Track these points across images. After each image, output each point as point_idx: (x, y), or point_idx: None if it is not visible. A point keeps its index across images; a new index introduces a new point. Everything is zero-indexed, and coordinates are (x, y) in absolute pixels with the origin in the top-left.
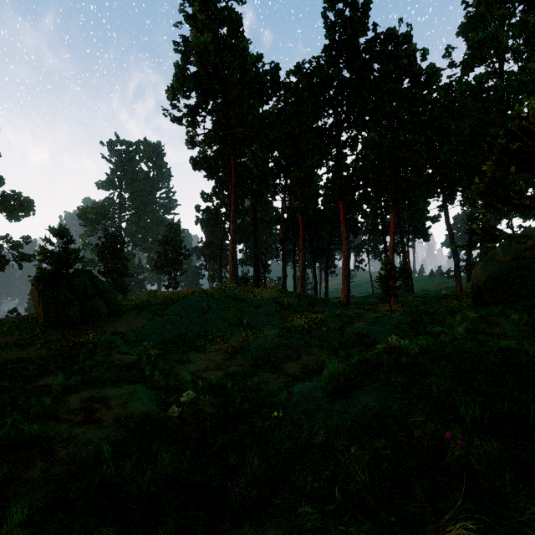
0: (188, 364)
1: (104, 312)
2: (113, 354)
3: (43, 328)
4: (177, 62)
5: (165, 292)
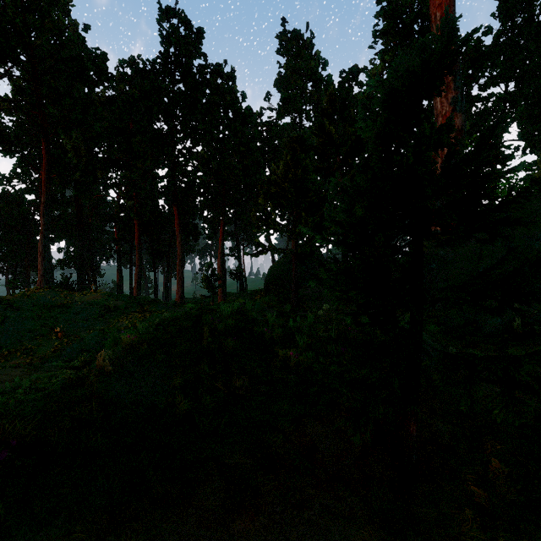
0: None
1: None
2: None
3: None
4: None
5: None
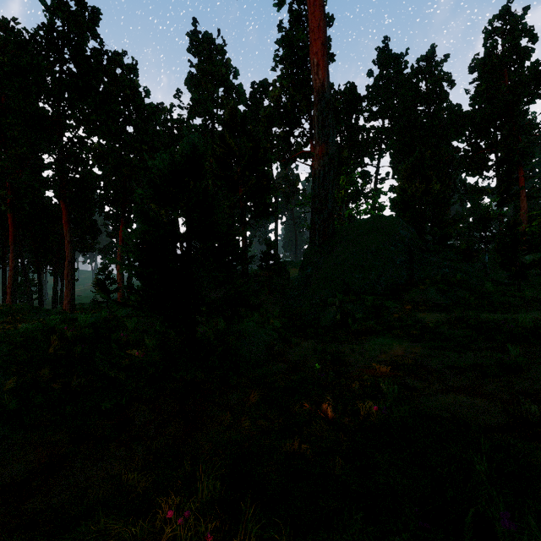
0: None
1: None
2: None
3: None
4: None
5: None
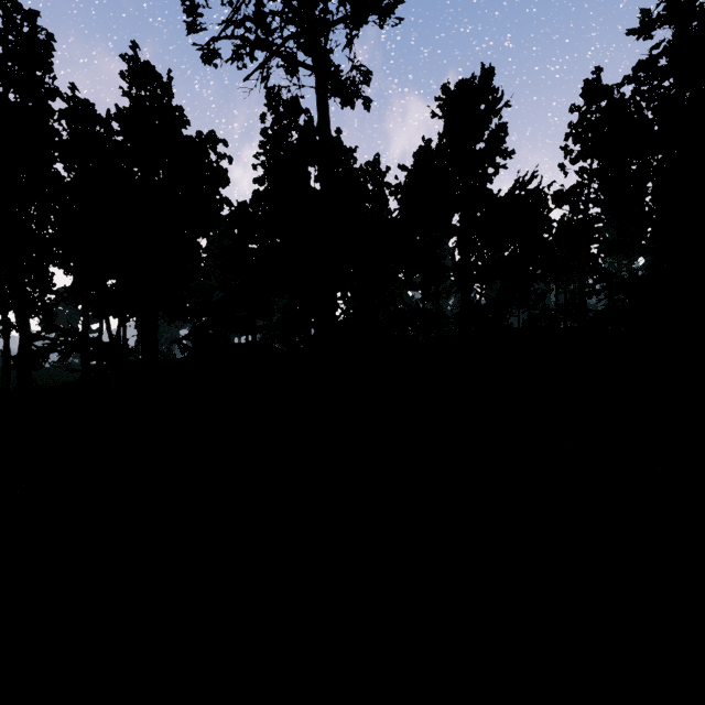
0: None
1: None
2: None
3: None
4: None
5: None
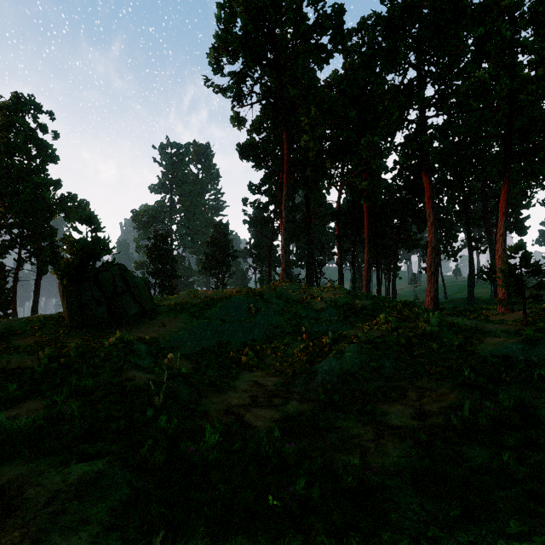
0: (226, 390)
1: (134, 312)
2: (122, 371)
3: (66, 329)
4: (219, 13)
5: (206, 292)
